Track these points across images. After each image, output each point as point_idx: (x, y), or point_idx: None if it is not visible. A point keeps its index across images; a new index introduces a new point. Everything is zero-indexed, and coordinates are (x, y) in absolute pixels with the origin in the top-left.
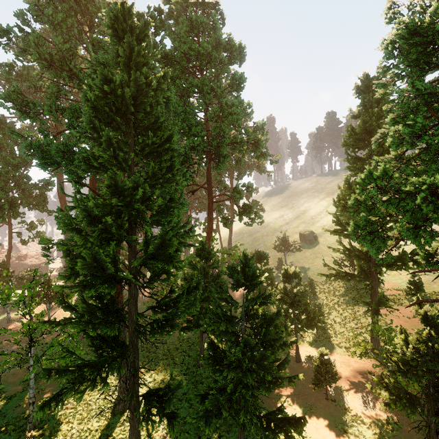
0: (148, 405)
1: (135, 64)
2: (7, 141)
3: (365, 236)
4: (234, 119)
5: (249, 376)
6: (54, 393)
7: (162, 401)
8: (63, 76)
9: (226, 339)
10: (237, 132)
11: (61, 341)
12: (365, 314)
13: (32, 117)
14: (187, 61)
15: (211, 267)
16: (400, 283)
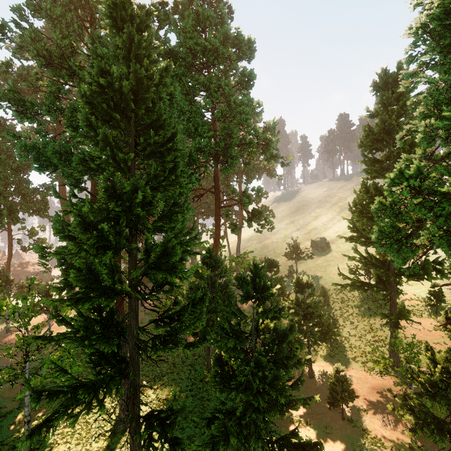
0: (149, 430)
1: (135, 56)
2: (6, 144)
3: (392, 244)
4: (243, 118)
5: (260, 399)
6: (52, 410)
7: (164, 425)
8: (62, 74)
9: (235, 356)
10: (246, 133)
11: (57, 356)
12: (384, 327)
13: (29, 117)
14: (193, 58)
15: (219, 276)
16: (418, 293)
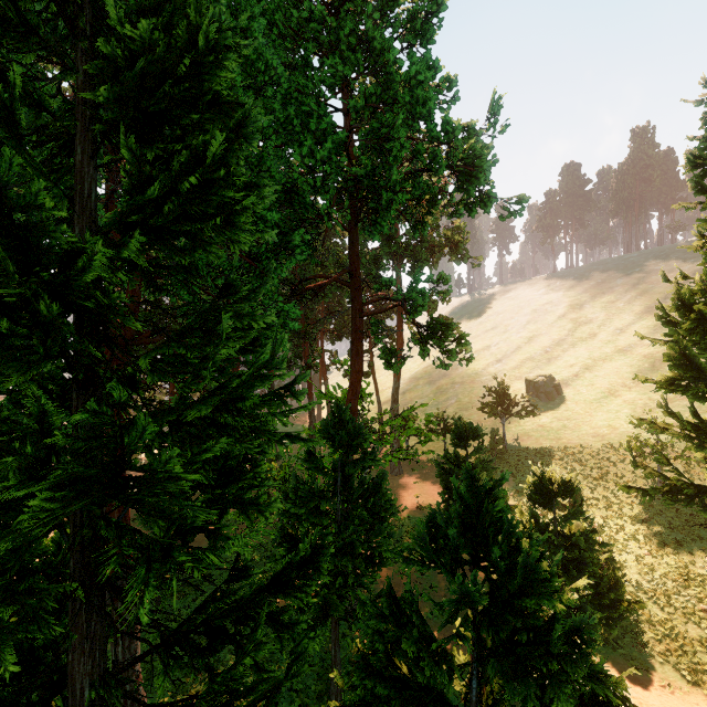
0: None
1: None
2: None
3: None
4: (418, 98)
5: None
6: None
7: None
8: None
9: None
10: None
11: None
12: None
13: None
14: None
15: (359, 467)
16: None
